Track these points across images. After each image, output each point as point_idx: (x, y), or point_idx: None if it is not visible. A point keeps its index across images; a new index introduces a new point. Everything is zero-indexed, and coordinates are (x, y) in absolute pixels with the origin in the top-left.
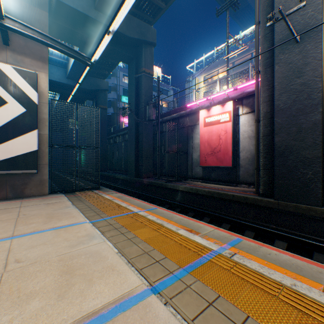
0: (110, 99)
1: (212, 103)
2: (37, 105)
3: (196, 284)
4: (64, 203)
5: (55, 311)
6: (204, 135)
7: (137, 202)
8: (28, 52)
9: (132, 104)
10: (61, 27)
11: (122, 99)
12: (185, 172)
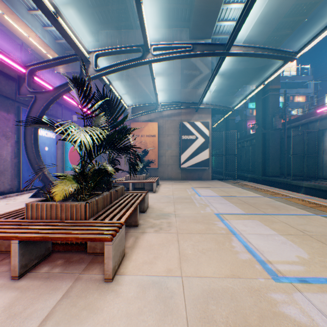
0: (236, 109)
1: None
2: (208, 137)
3: (279, 198)
4: (222, 183)
5: (240, 195)
6: None
7: (262, 186)
8: (203, 112)
9: (258, 117)
10: None
11: (248, 106)
12: (314, 173)
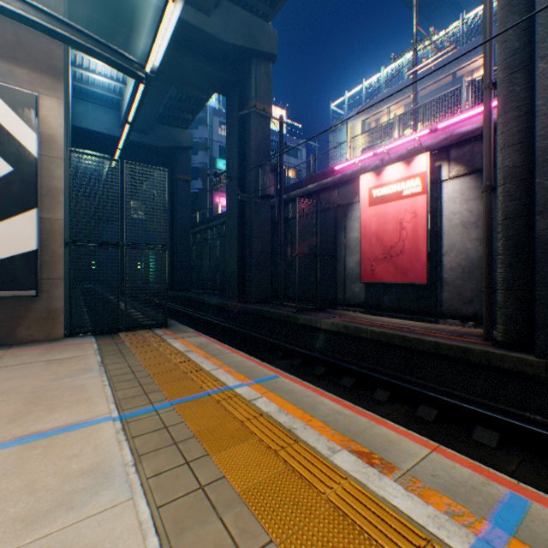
0: (196, 165)
1: (385, 160)
2: (36, 159)
3: None
4: (83, 361)
5: None
6: (370, 223)
7: (236, 359)
8: (22, 57)
9: (233, 169)
10: (102, 25)
11: (217, 164)
12: (330, 294)
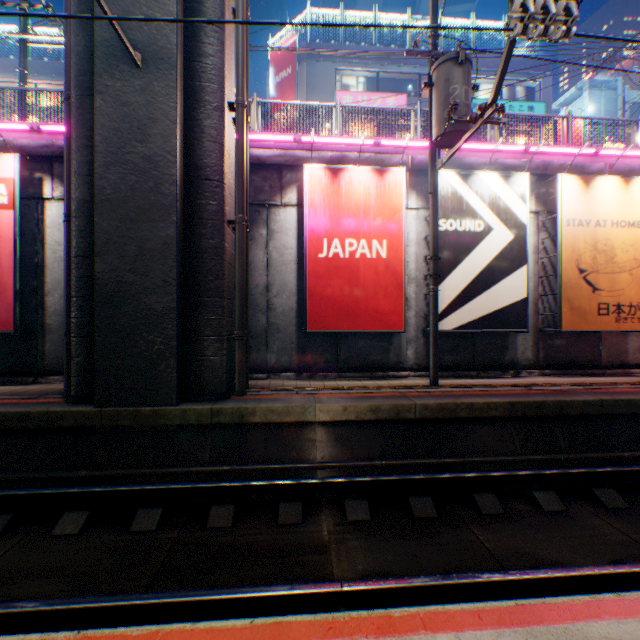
0: None
1: None
2: None
3: None
4: None
5: None
6: None
7: None
8: None
9: None
10: None
11: None
12: None
